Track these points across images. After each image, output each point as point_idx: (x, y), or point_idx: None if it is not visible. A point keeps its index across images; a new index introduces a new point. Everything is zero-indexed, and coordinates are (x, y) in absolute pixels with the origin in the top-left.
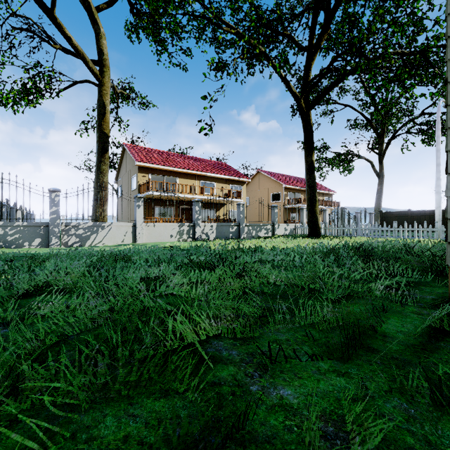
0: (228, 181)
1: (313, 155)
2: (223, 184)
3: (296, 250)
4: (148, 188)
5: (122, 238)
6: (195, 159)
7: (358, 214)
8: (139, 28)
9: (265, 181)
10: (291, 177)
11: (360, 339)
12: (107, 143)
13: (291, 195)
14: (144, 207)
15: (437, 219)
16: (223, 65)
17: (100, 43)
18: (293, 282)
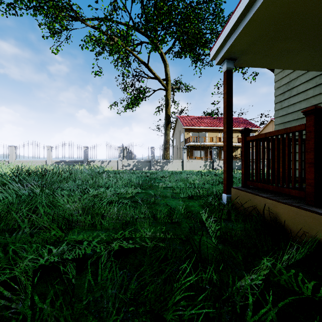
0: None
1: None
2: (239, 133)
3: None
4: (189, 140)
5: (177, 167)
6: (219, 119)
7: None
8: (185, 51)
9: None
10: None
11: None
12: (169, 119)
13: None
14: (187, 151)
15: None
16: None
17: (166, 70)
18: None
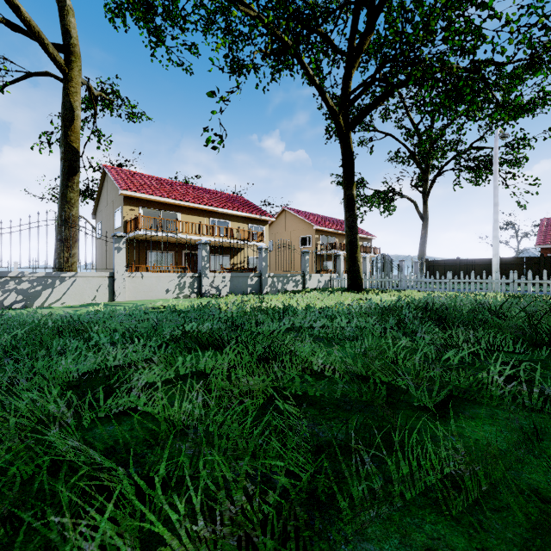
0: (246, 220)
1: (353, 187)
2: (240, 223)
3: (340, 311)
4: (138, 225)
5: (93, 295)
6: (204, 191)
7: (402, 262)
8: (125, 9)
9: (292, 221)
10: (323, 217)
11: None
12: (76, 161)
13: (323, 239)
14: (132, 251)
15: (495, 268)
16: (240, 65)
17: (66, 21)
18: (352, 370)
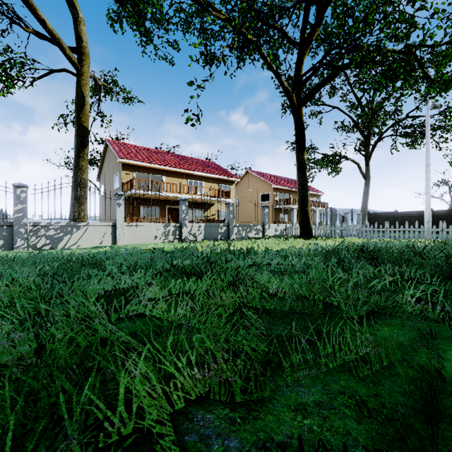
0: (216, 181)
1: (304, 153)
2: (212, 183)
3: (292, 252)
4: (132, 186)
5: (100, 240)
6: (183, 158)
7: (347, 214)
8: (122, 17)
9: (254, 181)
10: (280, 178)
11: (437, 403)
12: (86, 137)
13: (280, 195)
14: (128, 206)
15: (427, 219)
16: (212, 57)
17: (79, 29)
18: (299, 293)
